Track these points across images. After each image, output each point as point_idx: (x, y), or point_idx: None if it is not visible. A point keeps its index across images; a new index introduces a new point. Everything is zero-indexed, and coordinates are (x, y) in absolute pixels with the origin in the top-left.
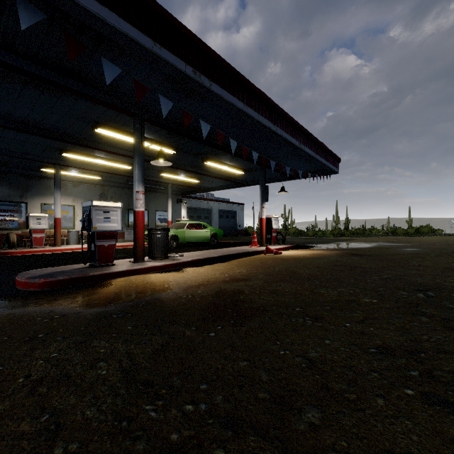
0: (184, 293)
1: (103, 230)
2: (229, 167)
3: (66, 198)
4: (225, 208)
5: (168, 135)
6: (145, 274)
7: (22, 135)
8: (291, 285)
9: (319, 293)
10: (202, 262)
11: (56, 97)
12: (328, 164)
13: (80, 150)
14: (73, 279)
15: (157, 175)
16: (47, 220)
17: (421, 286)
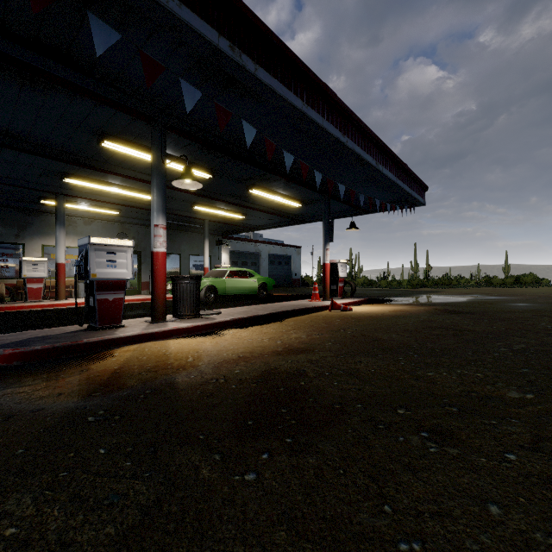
0: (214, 373)
1: (105, 279)
2: (282, 197)
3: (75, 239)
4: (278, 252)
5: (201, 151)
6: (164, 339)
7: (8, 152)
8: (377, 361)
9: (427, 377)
10: (246, 321)
11: (43, 94)
12: (412, 192)
13: (87, 175)
14: (57, 349)
15: (190, 209)
16: (47, 267)
17: None
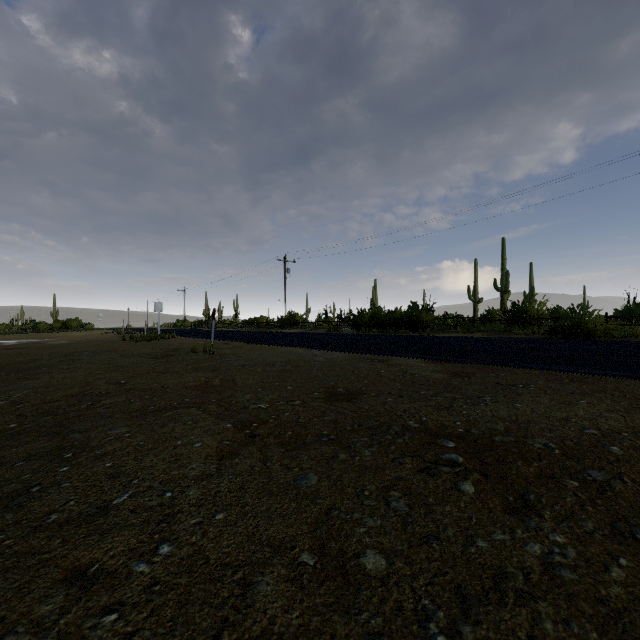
0: None
1: None
2: None
3: None
4: None
5: None
6: None
7: None
8: None
9: (17, 360)
10: None
11: None
12: None
13: None
14: None
15: None
16: None
17: (71, 352)
